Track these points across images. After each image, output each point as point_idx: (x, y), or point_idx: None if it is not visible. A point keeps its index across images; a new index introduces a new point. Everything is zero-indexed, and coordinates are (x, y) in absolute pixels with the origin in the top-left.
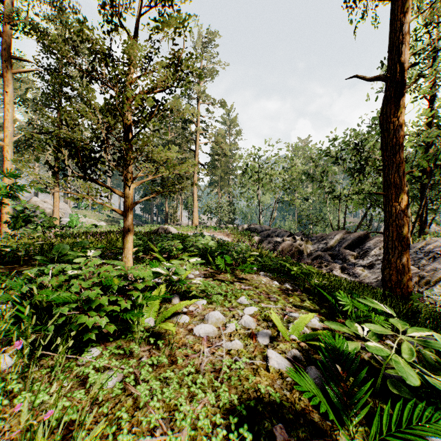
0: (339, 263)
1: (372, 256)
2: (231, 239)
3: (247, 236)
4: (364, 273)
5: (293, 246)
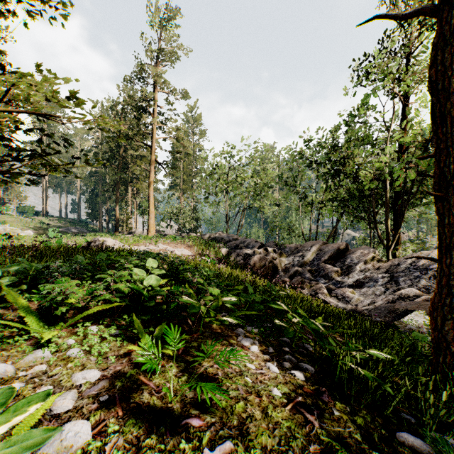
0: (321, 282)
1: (357, 272)
2: (193, 252)
3: (213, 247)
4: (356, 297)
5: (266, 260)
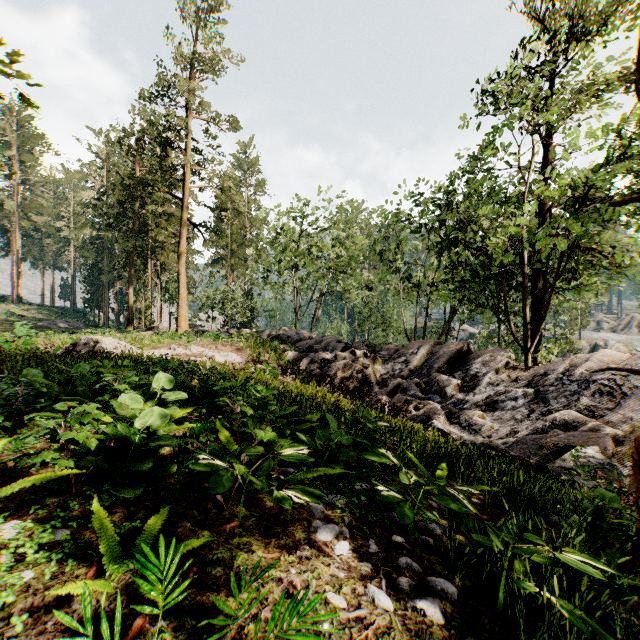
0: (436, 400)
1: (486, 386)
2: (244, 357)
3: (274, 349)
4: (488, 424)
5: (354, 369)
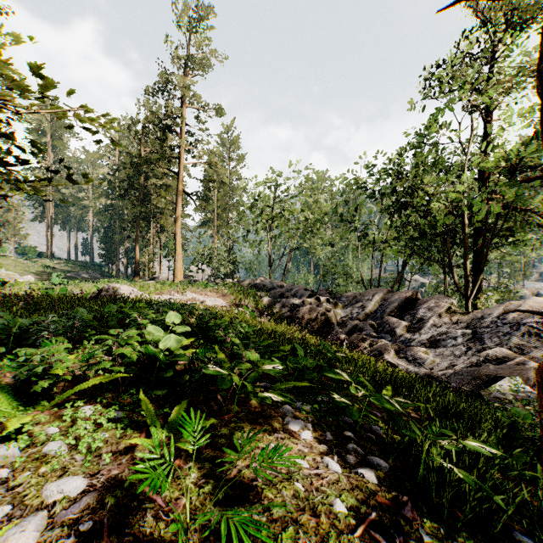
0: (387, 339)
1: (431, 327)
2: (228, 302)
3: (253, 296)
4: (431, 358)
5: (318, 312)
